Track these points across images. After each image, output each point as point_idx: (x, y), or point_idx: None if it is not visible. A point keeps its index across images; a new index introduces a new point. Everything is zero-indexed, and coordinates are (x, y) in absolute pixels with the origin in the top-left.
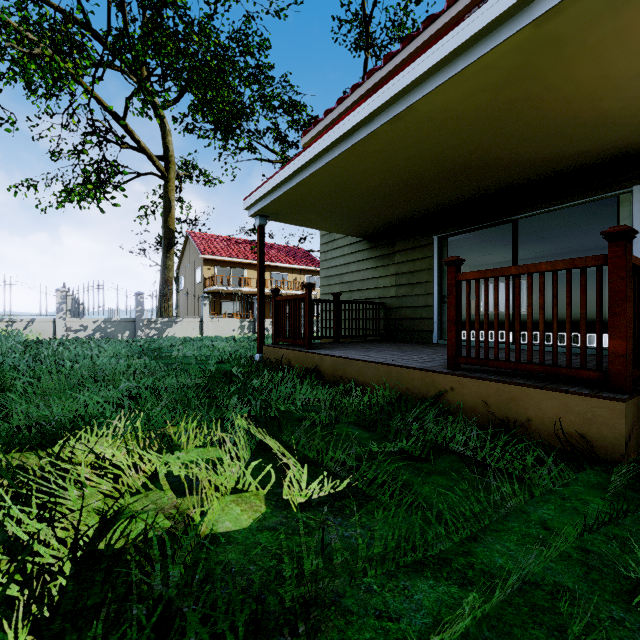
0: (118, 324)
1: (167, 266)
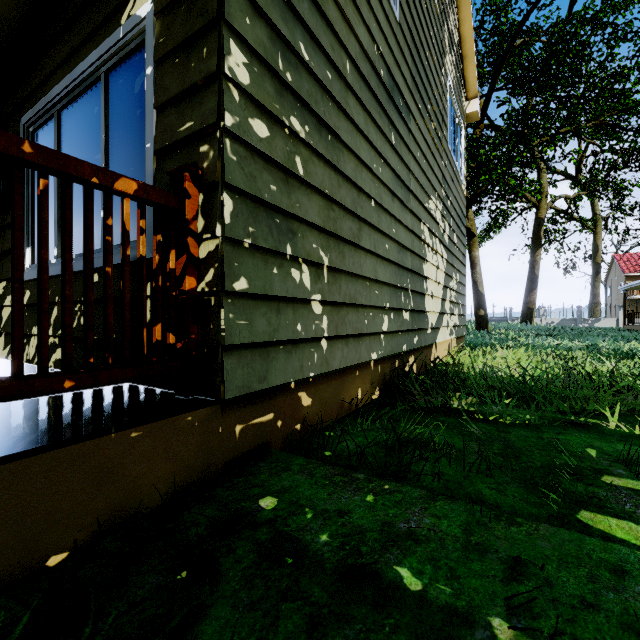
0: (568, 321)
1: (595, 286)
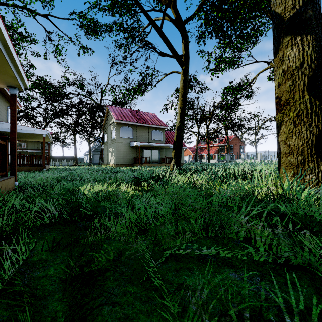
0: None
1: None
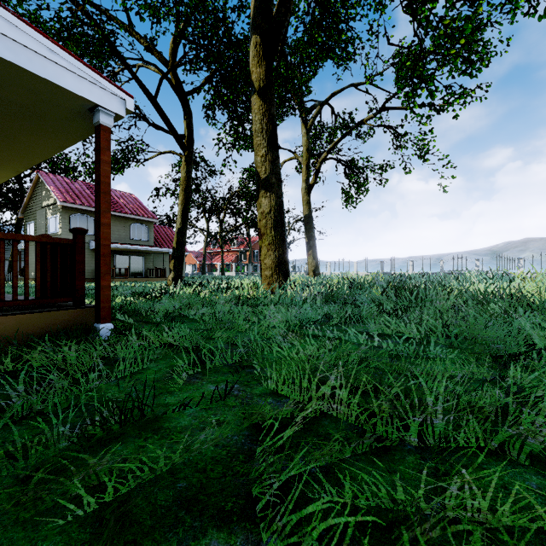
0: None
1: None
